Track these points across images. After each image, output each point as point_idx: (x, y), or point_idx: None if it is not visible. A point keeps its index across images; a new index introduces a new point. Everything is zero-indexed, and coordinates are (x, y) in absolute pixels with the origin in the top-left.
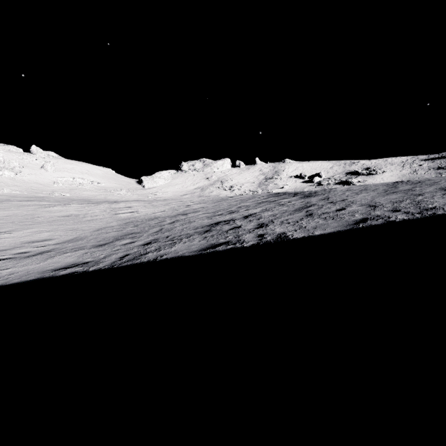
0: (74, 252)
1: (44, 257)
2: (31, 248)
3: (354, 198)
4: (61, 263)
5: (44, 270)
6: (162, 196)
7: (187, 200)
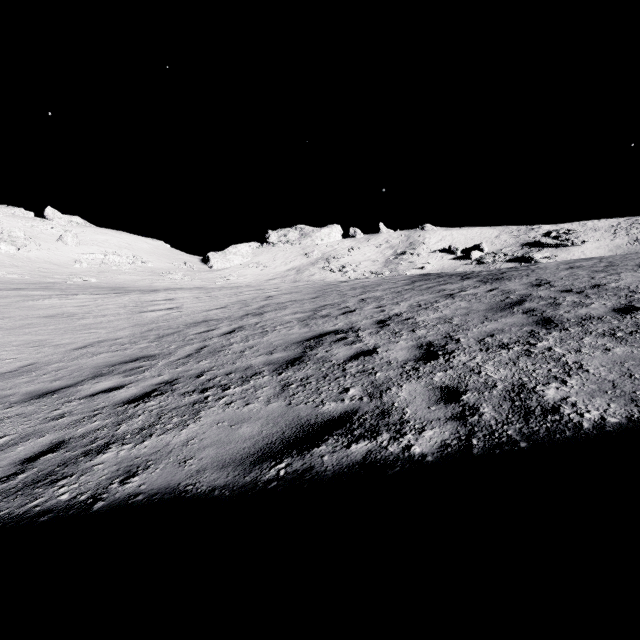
0: None
1: None
2: None
3: (622, 282)
4: None
5: None
6: (237, 281)
7: (270, 287)
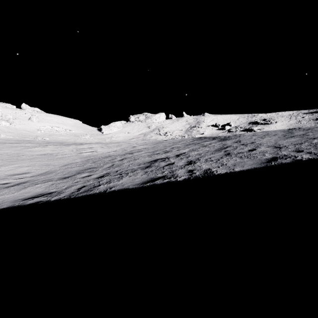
0: (43, 183)
1: (19, 187)
2: (12, 180)
3: (261, 141)
4: (31, 193)
5: (16, 199)
6: (115, 139)
7: (133, 142)
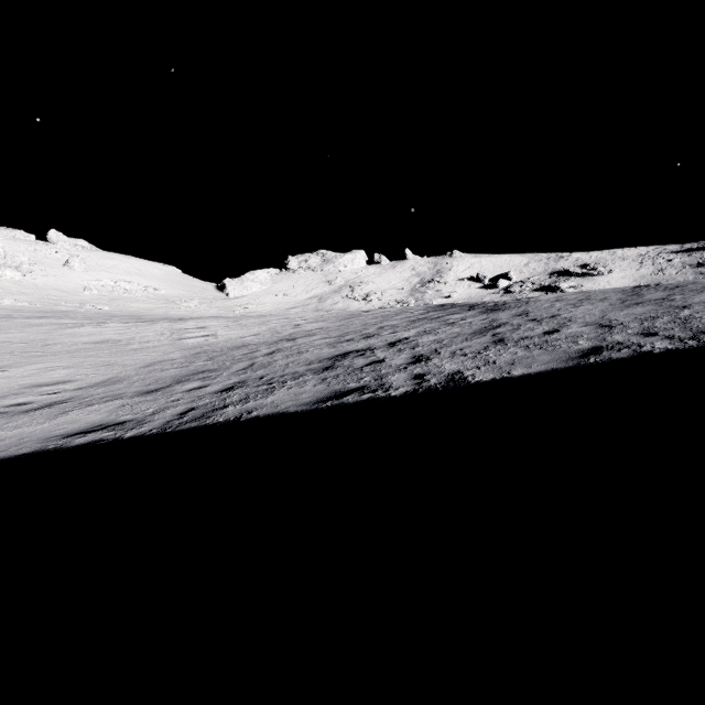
0: (104, 404)
1: (53, 412)
2: (35, 396)
3: (571, 314)
4: (80, 424)
5: (48, 435)
6: (256, 310)
7: (295, 316)
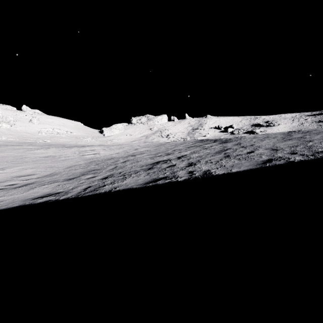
0: (50, 184)
1: (27, 188)
2: (18, 181)
3: (260, 144)
4: (39, 193)
5: (26, 198)
6: (117, 142)
7: (135, 145)
